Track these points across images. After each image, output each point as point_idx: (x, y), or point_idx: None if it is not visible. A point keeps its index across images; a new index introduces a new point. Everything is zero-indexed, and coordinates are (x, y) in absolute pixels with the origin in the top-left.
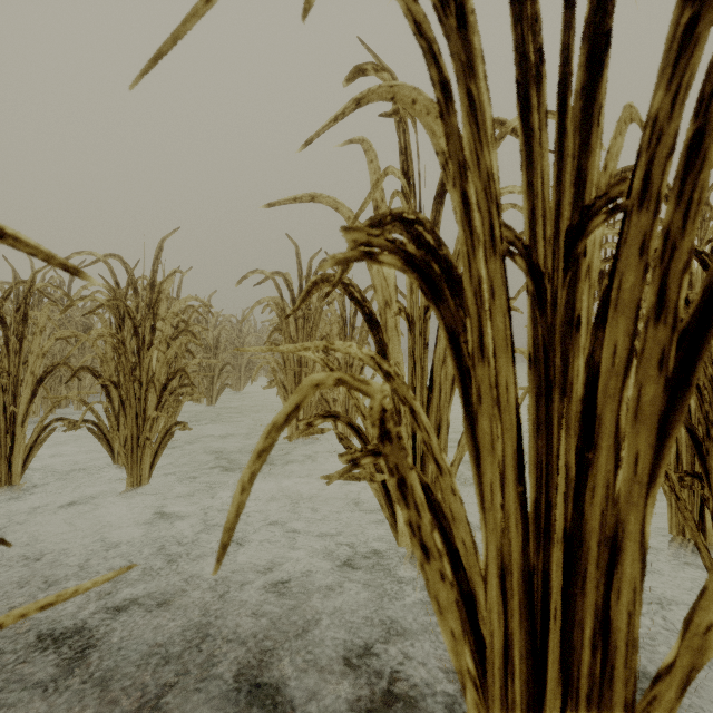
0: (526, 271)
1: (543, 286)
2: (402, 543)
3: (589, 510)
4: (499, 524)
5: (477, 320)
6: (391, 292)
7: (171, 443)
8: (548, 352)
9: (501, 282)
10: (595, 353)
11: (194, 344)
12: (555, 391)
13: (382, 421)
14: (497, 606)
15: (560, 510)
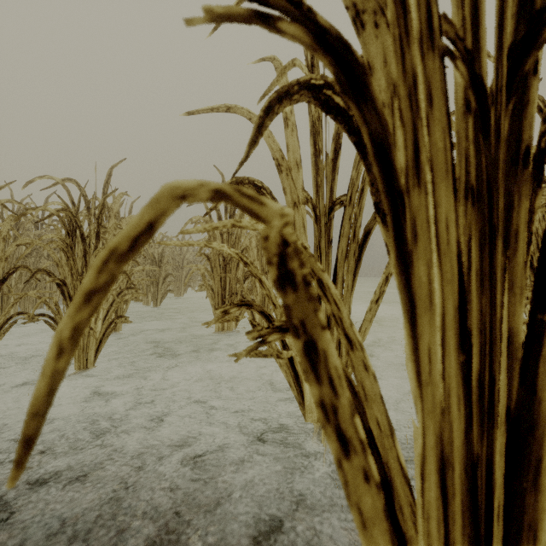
0: (468, 82)
1: (486, 107)
2: (309, 418)
3: (545, 386)
4: (438, 403)
5: (411, 131)
6: (299, 194)
7: (119, 336)
8: (492, 190)
9: (440, 88)
10: (532, 206)
11: (143, 258)
12: (498, 240)
13: (283, 257)
14: (436, 512)
15: (503, 387)
